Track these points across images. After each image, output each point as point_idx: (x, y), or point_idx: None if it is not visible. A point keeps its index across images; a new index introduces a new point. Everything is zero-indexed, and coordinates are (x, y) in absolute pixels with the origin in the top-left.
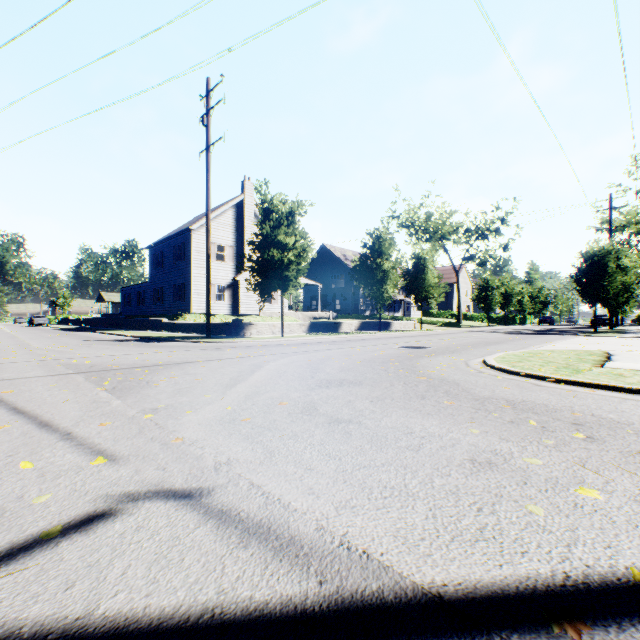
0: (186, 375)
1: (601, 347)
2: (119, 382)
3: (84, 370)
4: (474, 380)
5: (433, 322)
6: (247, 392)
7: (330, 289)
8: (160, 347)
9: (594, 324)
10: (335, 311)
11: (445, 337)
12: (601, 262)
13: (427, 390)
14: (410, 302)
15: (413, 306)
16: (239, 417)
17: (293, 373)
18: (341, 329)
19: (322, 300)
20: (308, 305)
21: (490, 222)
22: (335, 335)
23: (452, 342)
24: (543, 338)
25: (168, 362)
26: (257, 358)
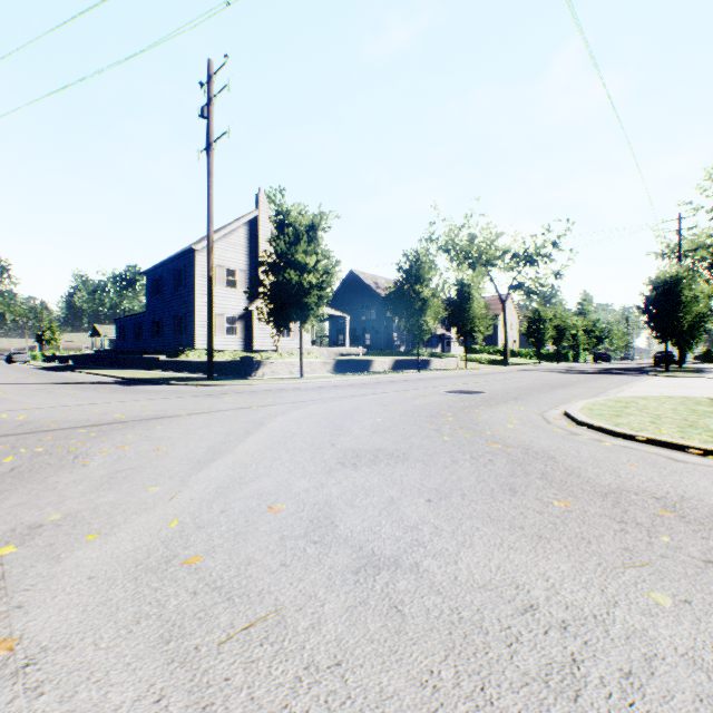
0: (145, 441)
1: (696, 392)
2: (32, 456)
3: (2, 432)
4: (573, 449)
5: (477, 359)
6: (223, 479)
7: (359, 321)
8: (141, 393)
9: (665, 362)
10: (365, 347)
11: (496, 378)
12: (674, 290)
13: (512, 472)
14: (450, 336)
15: (453, 341)
16: (182, 552)
17: (305, 437)
18: (372, 368)
19: (350, 334)
20: (334, 340)
21: (540, 246)
22: (365, 375)
23: (508, 384)
24: (613, 379)
25: (135, 417)
26: (261, 410)
